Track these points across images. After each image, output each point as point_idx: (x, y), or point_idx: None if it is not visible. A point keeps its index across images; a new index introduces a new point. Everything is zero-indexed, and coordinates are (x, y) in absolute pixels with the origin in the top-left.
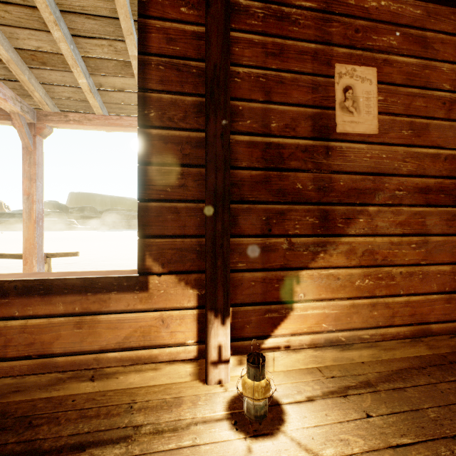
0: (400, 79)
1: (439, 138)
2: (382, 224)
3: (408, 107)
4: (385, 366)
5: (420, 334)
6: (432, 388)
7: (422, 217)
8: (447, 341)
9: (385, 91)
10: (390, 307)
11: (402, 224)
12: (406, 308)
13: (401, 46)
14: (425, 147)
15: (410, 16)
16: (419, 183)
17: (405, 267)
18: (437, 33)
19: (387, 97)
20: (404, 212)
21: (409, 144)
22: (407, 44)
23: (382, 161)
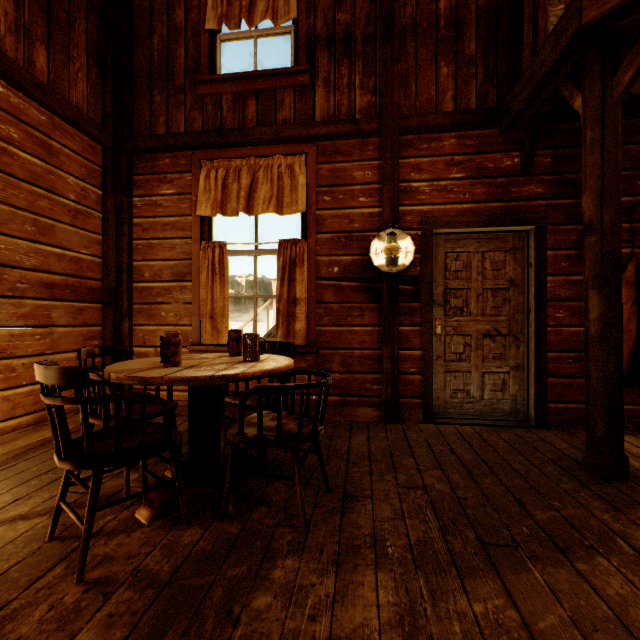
0: (23, 174)
1: (66, 241)
2: (0, 316)
3: (33, 204)
4: (1, 458)
5: (46, 419)
6: (45, 454)
7: (48, 310)
8: (73, 418)
9: (4, 180)
10: (11, 399)
11: (26, 317)
12: (30, 397)
13: (25, 143)
14: (52, 246)
15: (35, 118)
16: (45, 278)
17: (30, 358)
18: (63, 146)
19: (7, 188)
20: (28, 305)
21: (34, 240)
22: (32, 144)
23: (1, 251)
